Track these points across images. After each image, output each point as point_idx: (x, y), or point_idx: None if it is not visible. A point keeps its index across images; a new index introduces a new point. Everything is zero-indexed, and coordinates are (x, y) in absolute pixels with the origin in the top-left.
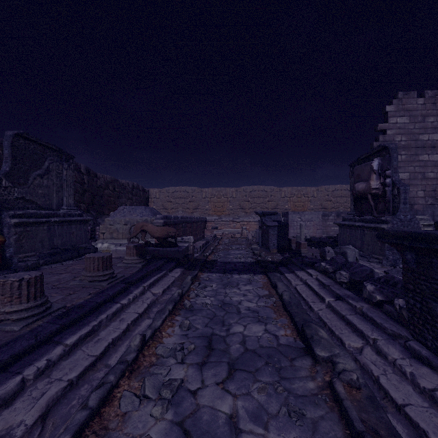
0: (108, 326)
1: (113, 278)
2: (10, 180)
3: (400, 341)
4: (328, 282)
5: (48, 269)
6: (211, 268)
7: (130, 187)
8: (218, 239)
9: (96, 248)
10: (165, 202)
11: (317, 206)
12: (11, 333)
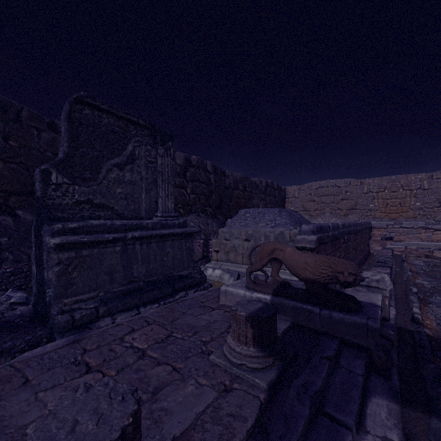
0: None
1: None
2: (67, 173)
3: None
4: None
5: (98, 332)
6: None
7: (263, 186)
8: (404, 261)
9: (203, 277)
10: (305, 201)
11: None
12: None
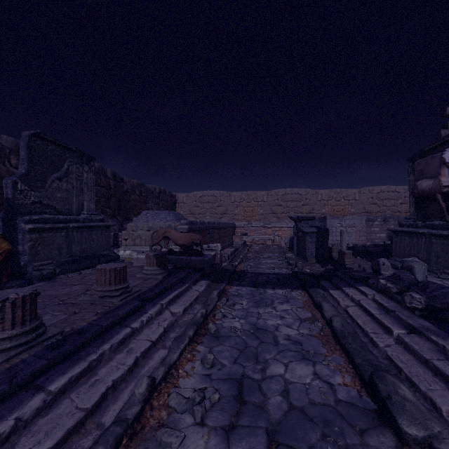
0: (111, 360)
1: (127, 293)
2: (26, 183)
3: None
4: (392, 306)
5: (63, 279)
6: (241, 280)
7: (157, 192)
8: (248, 246)
9: (117, 256)
10: (192, 207)
11: (359, 210)
12: None
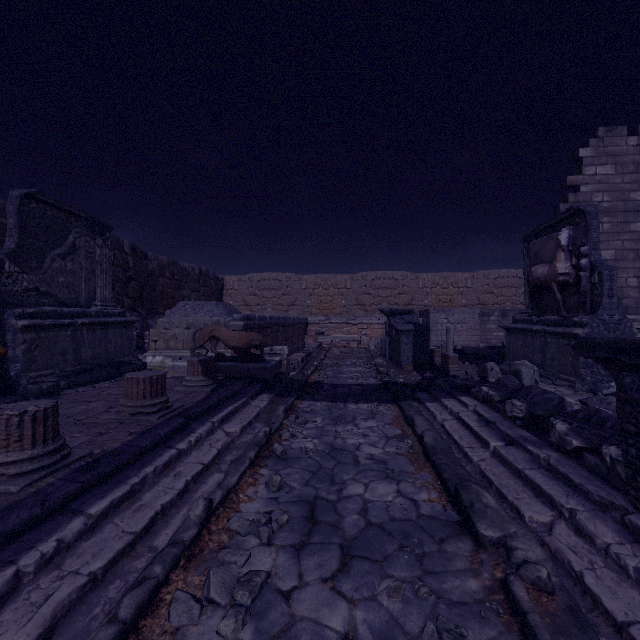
0: (156, 485)
1: (166, 410)
2: (17, 262)
3: (613, 513)
4: (493, 417)
5: (72, 394)
6: (315, 394)
7: (196, 274)
8: (325, 350)
9: (144, 364)
10: (247, 295)
11: (471, 301)
12: (6, 497)
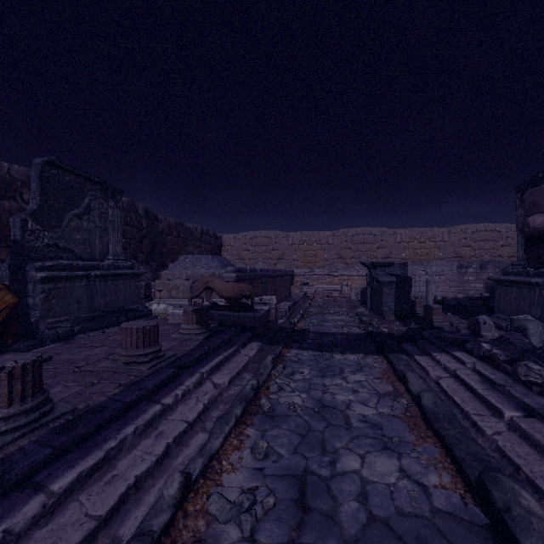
0: (135, 448)
1: (158, 359)
2: (38, 221)
3: None
4: (501, 379)
5: (83, 339)
6: (301, 342)
7: (198, 233)
8: (309, 299)
9: (150, 310)
10: (241, 250)
11: (448, 254)
12: None
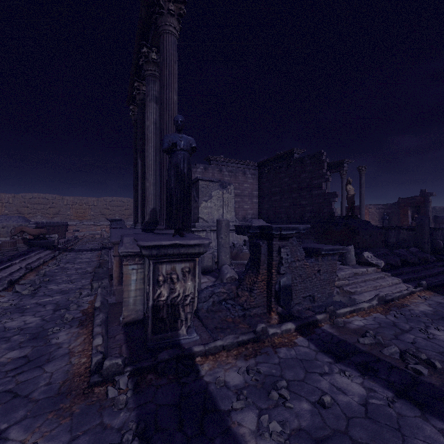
0: (28, 259)
1: (18, 251)
2: None
3: None
4: None
5: None
6: (71, 251)
7: None
8: (79, 239)
9: None
10: (20, 207)
11: None
12: None
